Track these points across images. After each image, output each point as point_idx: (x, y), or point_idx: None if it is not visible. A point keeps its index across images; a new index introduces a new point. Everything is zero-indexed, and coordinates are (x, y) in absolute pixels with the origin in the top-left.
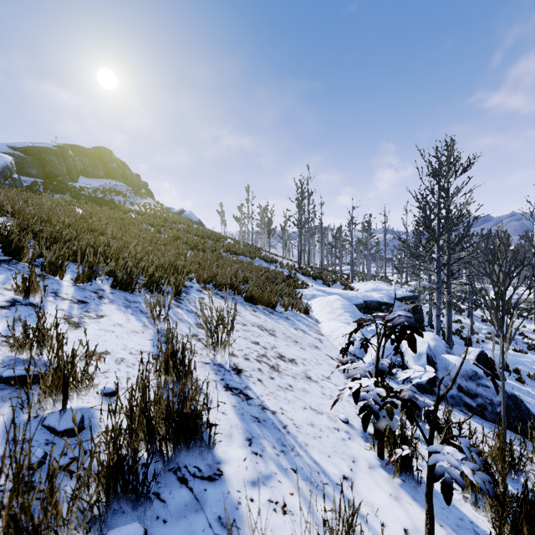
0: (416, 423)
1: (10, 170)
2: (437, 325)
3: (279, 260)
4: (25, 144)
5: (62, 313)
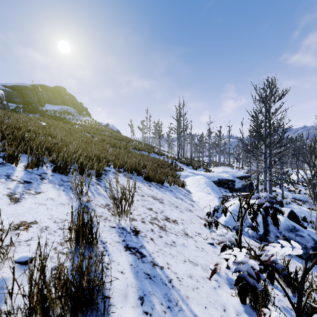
0: (284, 291)
1: (1, 98)
2: None
3: (166, 154)
4: (12, 84)
5: (8, 191)
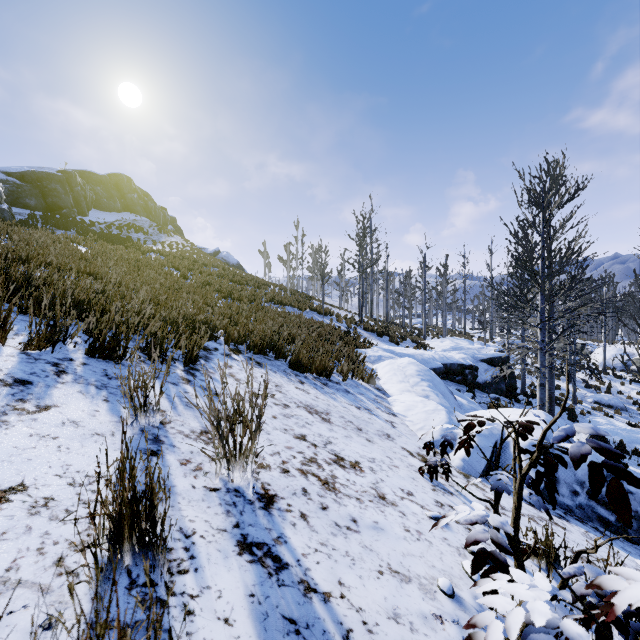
0: None
1: None
2: (541, 397)
3: (335, 311)
4: (22, 168)
5: None
